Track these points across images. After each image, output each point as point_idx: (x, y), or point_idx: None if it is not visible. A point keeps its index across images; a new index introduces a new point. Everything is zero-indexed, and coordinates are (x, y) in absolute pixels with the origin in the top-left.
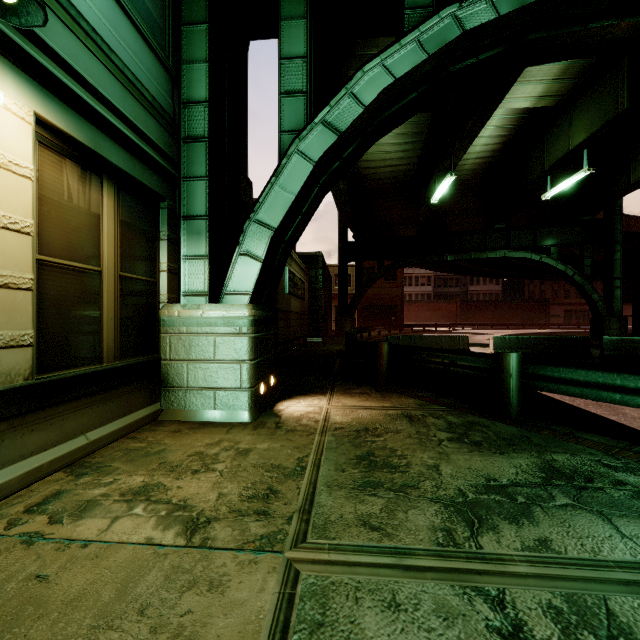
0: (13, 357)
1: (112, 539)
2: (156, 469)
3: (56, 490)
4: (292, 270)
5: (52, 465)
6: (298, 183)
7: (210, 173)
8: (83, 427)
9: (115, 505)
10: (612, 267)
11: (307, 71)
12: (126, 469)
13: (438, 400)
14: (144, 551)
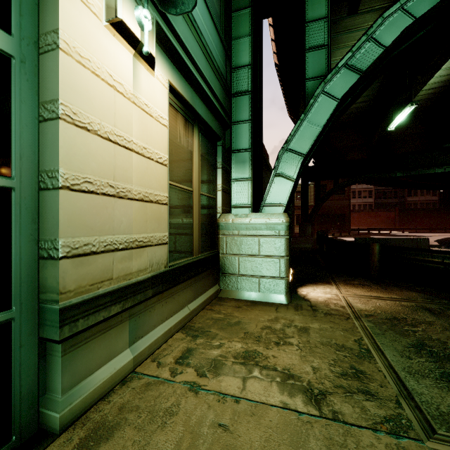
0: (160, 251)
1: (254, 398)
2: (245, 338)
3: (185, 347)
4: None
5: (175, 327)
6: (323, 117)
7: (252, 117)
8: (186, 301)
9: (235, 366)
10: None
11: (328, 28)
12: (223, 335)
13: (441, 295)
14: (288, 415)
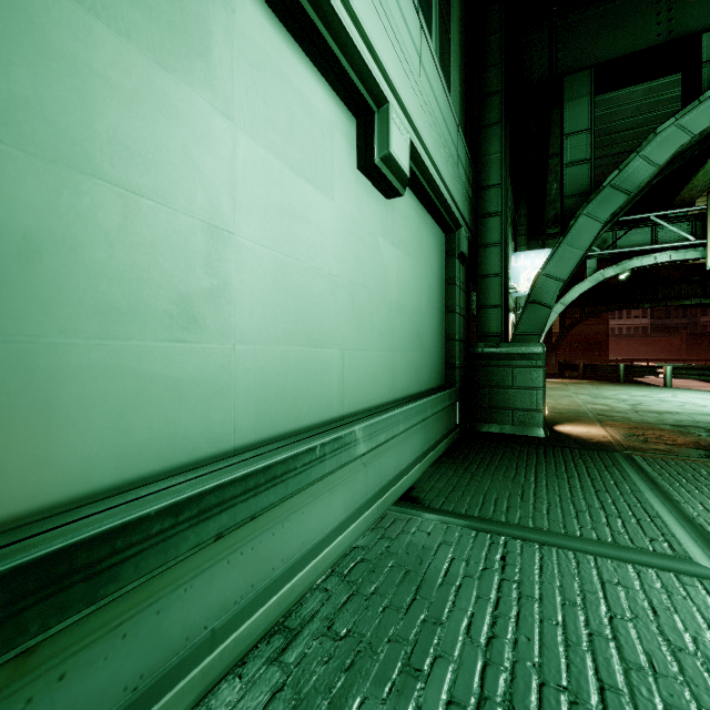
0: None
1: None
2: None
3: None
4: None
5: None
6: (553, 319)
7: None
8: None
9: None
10: None
11: None
12: None
13: (600, 381)
14: None
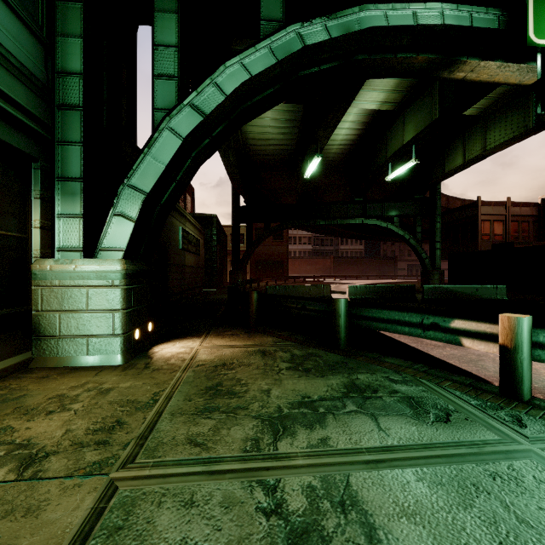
0: None
1: None
2: (9, 414)
3: None
4: (186, 229)
5: None
6: (169, 155)
7: (85, 139)
8: None
9: None
10: (435, 233)
11: (178, 59)
12: None
13: (292, 337)
14: None
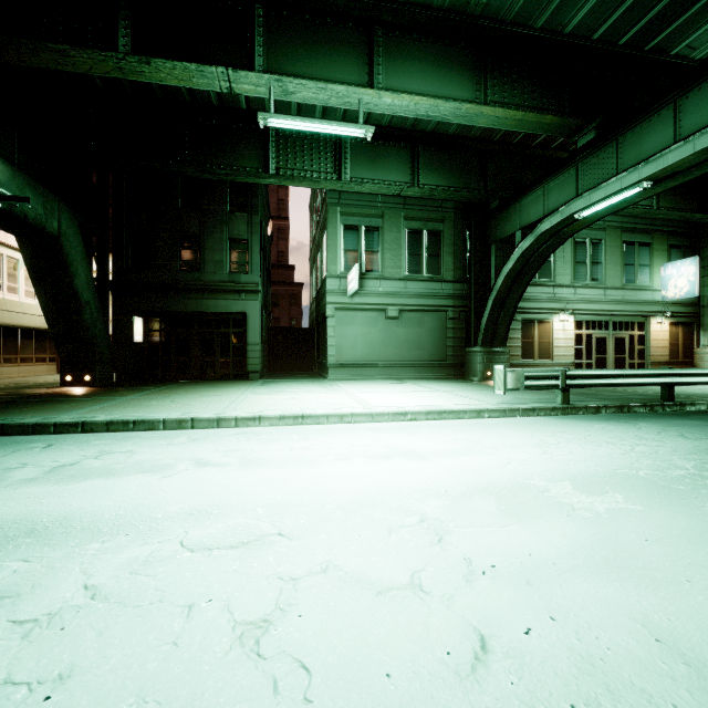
0: (666, 357)
1: None
2: None
3: None
4: None
5: None
6: None
7: None
8: None
9: None
10: None
11: None
12: None
13: None
14: None
